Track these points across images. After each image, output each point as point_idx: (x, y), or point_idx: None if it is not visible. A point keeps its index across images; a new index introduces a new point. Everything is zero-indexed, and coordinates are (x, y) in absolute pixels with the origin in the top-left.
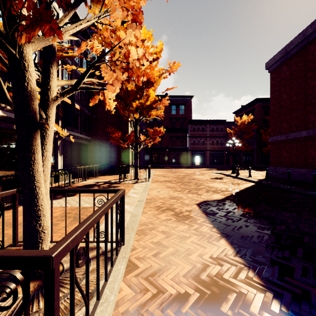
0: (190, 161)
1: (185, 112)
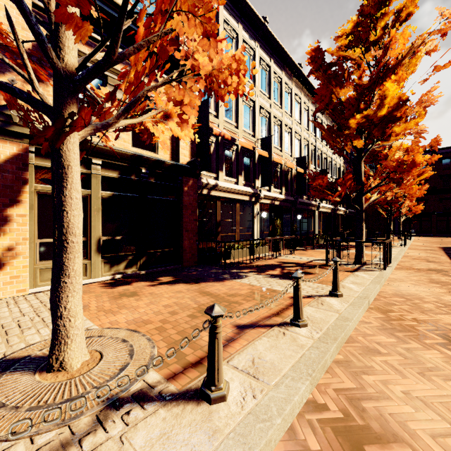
0: None
1: None
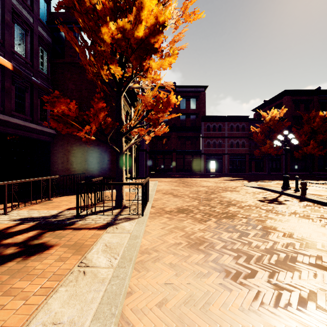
0: (204, 168)
1: (198, 106)
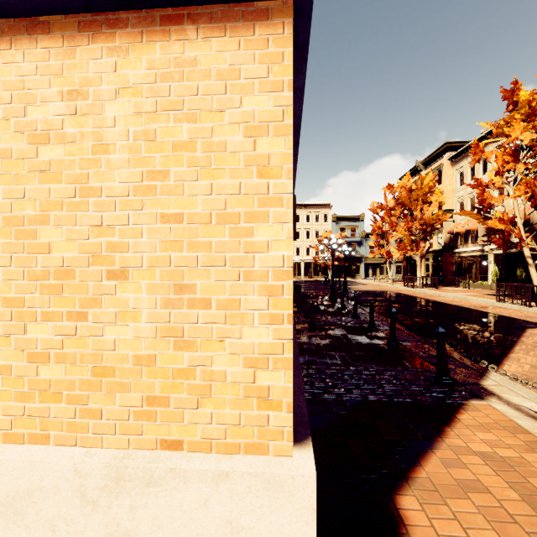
0: None
1: None
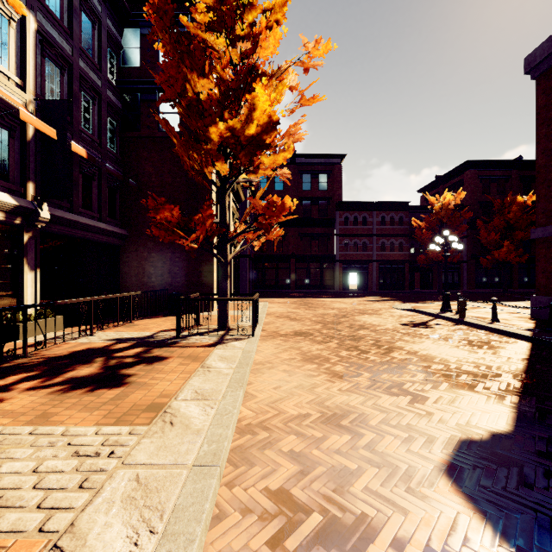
0: (340, 283)
1: (330, 187)
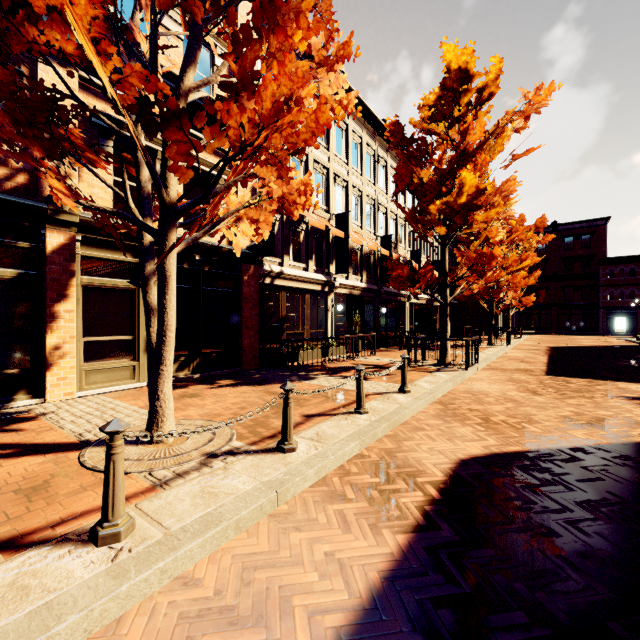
0: (603, 326)
1: (593, 245)
